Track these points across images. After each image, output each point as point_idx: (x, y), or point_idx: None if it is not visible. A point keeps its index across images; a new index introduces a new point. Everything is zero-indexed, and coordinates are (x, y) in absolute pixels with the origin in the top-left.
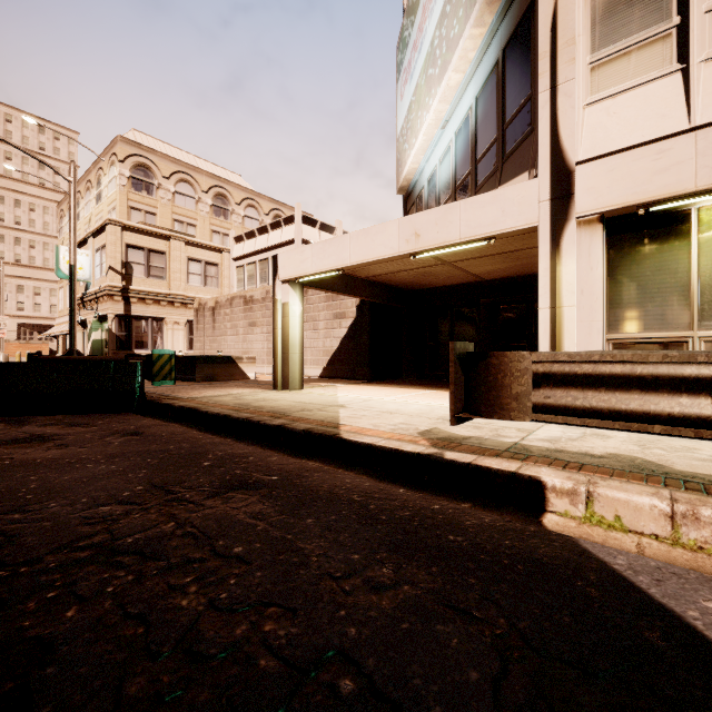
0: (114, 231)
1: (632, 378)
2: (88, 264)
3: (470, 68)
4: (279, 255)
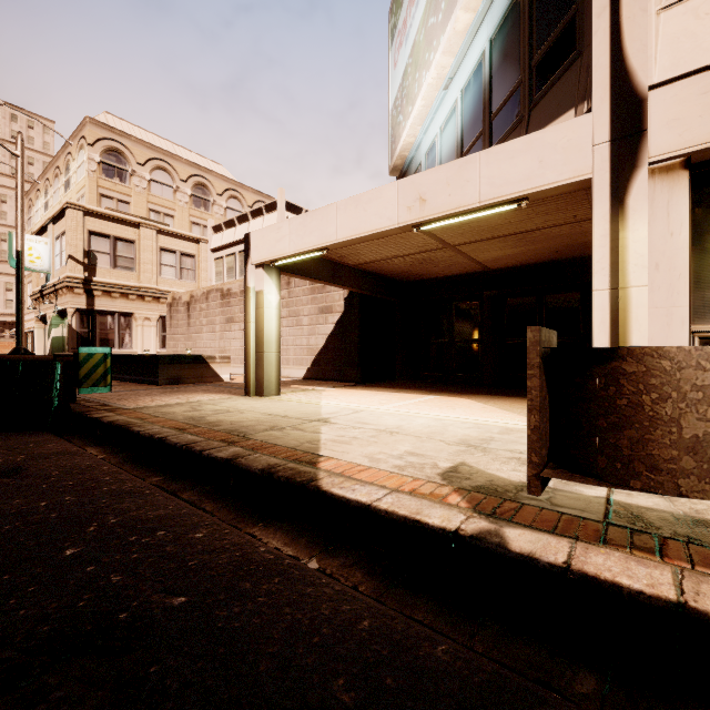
0: (74, 216)
1: None
2: (47, 253)
3: (483, 3)
4: (252, 233)
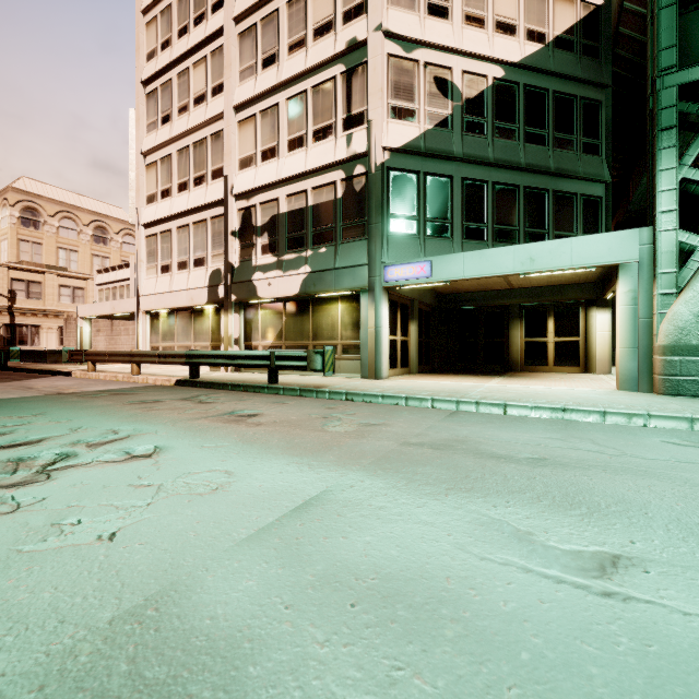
0: (2, 271)
1: (78, 354)
2: None
3: None
4: (79, 306)
